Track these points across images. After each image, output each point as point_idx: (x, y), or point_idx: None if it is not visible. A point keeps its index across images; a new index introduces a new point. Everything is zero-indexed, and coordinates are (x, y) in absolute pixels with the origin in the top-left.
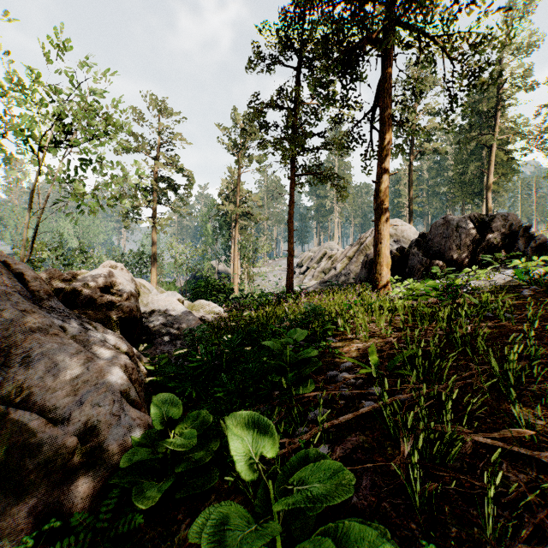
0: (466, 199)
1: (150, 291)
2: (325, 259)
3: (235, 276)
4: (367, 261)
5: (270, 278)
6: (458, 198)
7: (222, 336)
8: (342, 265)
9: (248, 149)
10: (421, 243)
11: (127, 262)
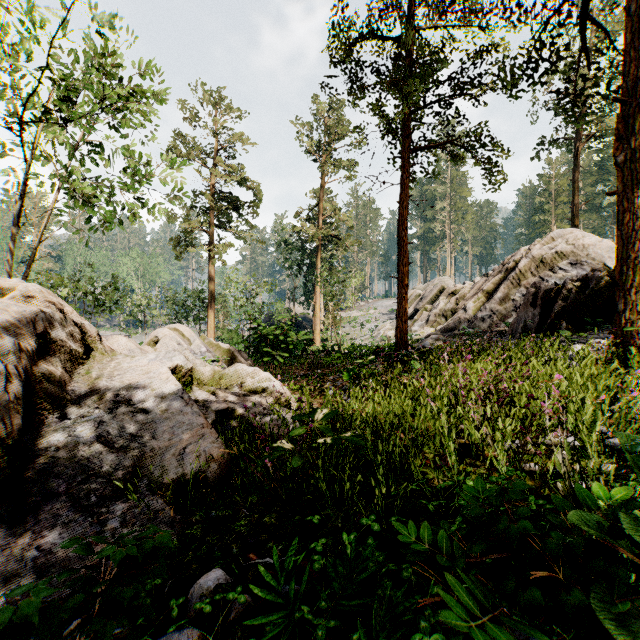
0: None
1: (190, 342)
2: (443, 296)
3: (316, 321)
4: (538, 294)
5: (362, 325)
6: None
7: None
8: (475, 303)
9: (334, 149)
10: None
11: (181, 303)
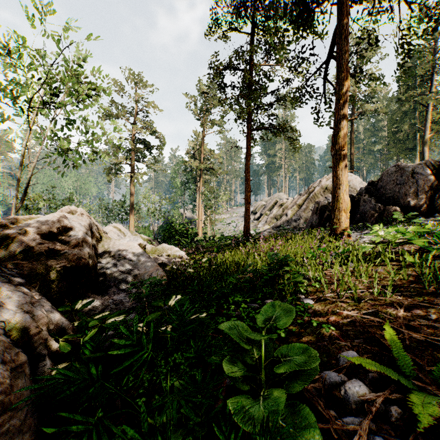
0: (400, 155)
1: (125, 234)
2: (276, 206)
3: (199, 221)
4: (318, 208)
5: (228, 223)
6: (393, 153)
7: (170, 295)
8: (292, 211)
9: (210, 114)
10: (371, 190)
11: (111, 210)
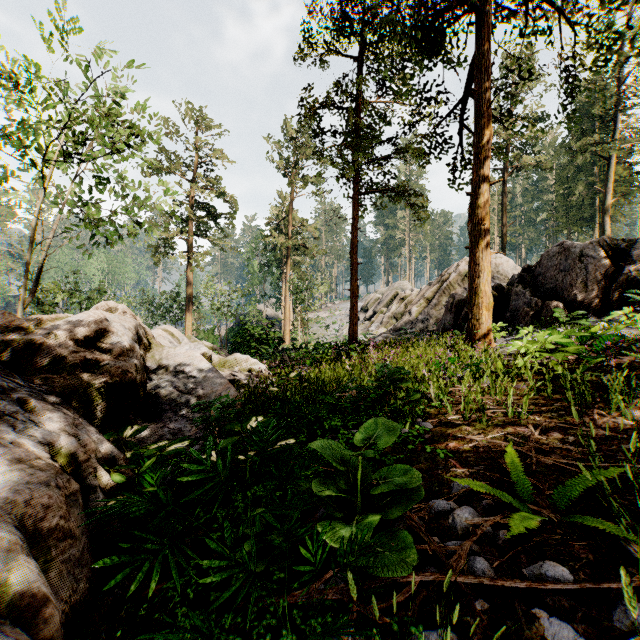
0: (572, 227)
1: (179, 341)
2: (397, 301)
3: (286, 322)
4: (454, 303)
5: (328, 325)
6: (562, 225)
7: (248, 417)
8: (418, 308)
9: (302, 168)
10: (527, 279)
11: (158, 306)
